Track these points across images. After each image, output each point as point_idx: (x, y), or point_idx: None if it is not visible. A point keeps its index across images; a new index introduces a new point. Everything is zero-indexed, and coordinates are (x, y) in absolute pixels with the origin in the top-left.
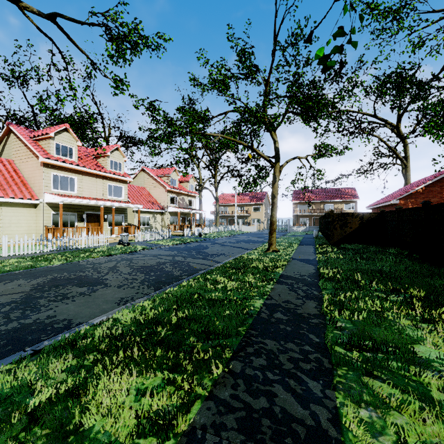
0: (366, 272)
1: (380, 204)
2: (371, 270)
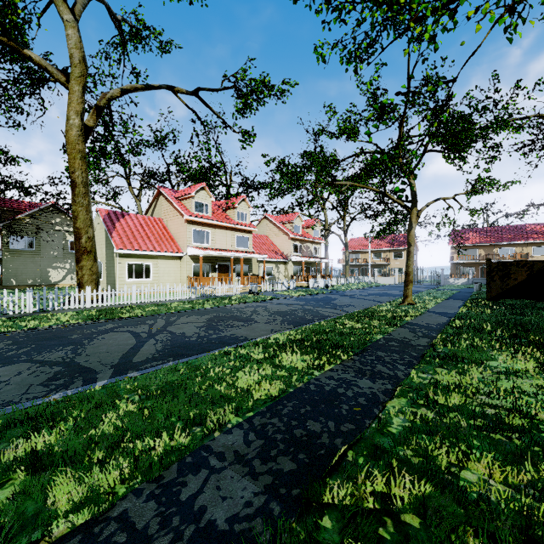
0: (501, 323)
1: None
2: (507, 322)
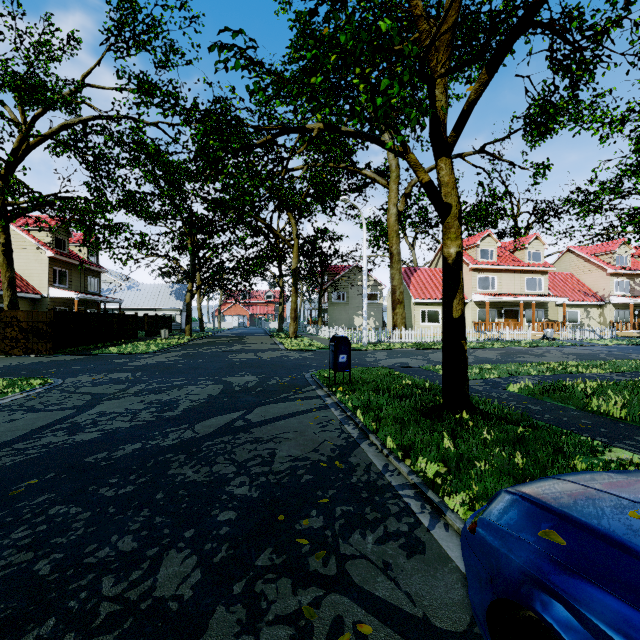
0: None
1: None
2: None
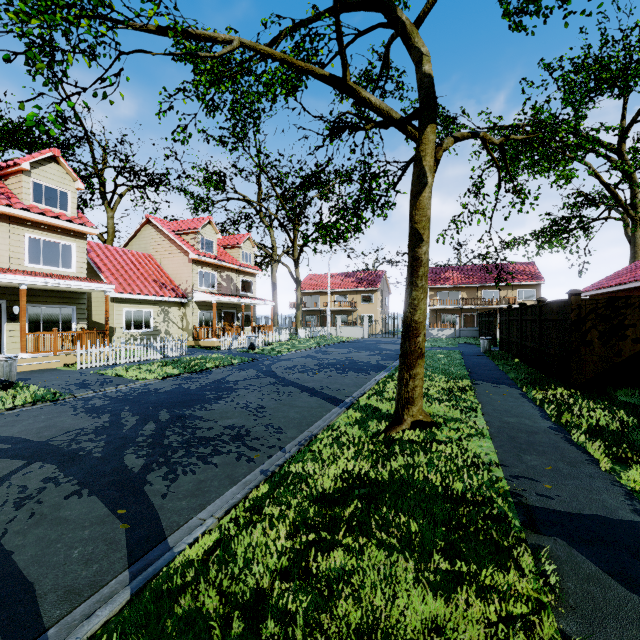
0: None
1: (626, 284)
2: None
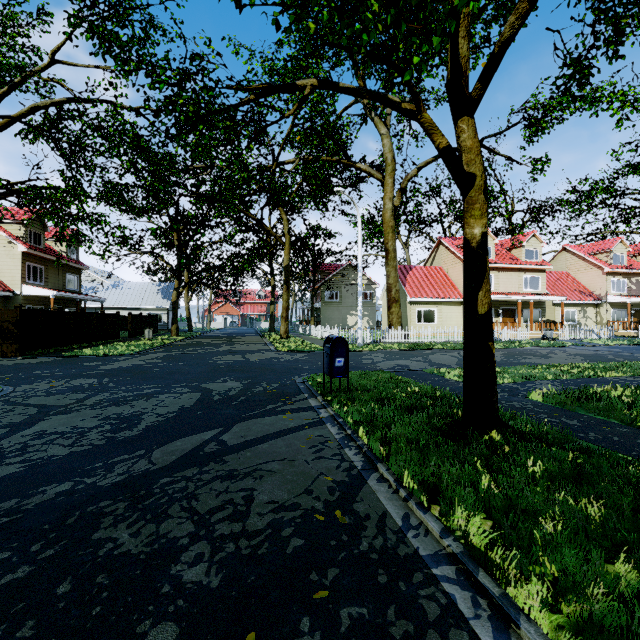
0: None
1: None
2: None
